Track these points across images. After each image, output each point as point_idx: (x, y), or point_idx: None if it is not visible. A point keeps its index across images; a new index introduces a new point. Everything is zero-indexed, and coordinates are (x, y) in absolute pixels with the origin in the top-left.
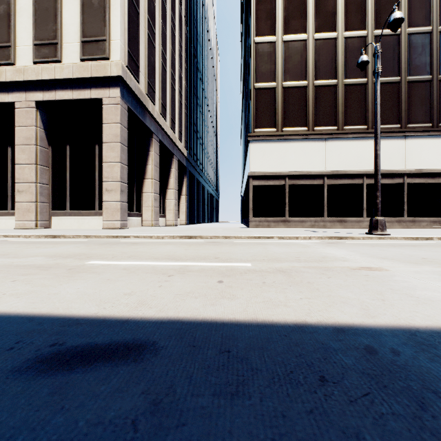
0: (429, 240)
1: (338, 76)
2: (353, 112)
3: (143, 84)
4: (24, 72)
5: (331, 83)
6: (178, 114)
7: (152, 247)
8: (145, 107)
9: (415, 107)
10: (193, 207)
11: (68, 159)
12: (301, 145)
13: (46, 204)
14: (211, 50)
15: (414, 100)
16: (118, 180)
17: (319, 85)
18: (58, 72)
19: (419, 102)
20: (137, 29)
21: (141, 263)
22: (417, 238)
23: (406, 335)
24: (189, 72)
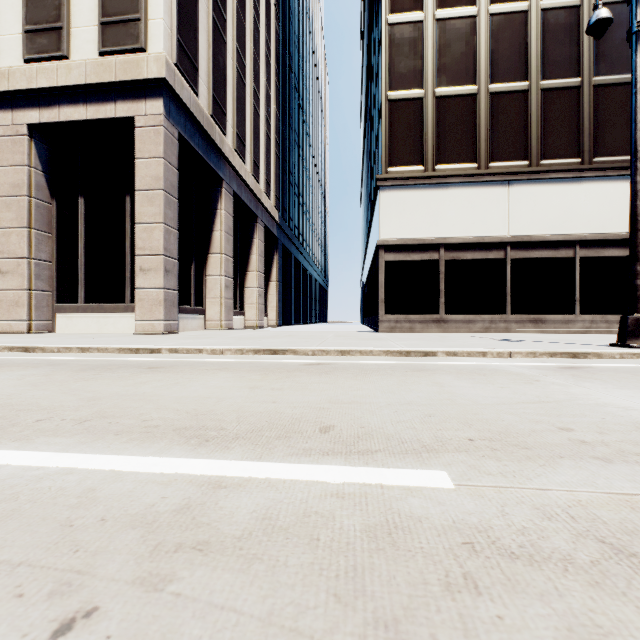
0: None
1: (531, 75)
2: (556, 136)
3: (206, 99)
4: (9, 76)
5: (519, 88)
6: (265, 154)
7: (182, 378)
8: (209, 137)
9: None
10: (289, 299)
11: (82, 220)
12: (467, 192)
13: (47, 293)
14: (317, 65)
15: None
16: (161, 252)
17: (497, 91)
18: (63, 74)
19: None
20: (194, 7)
21: (70, 463)
22: None
23: None
24: (282, 92)
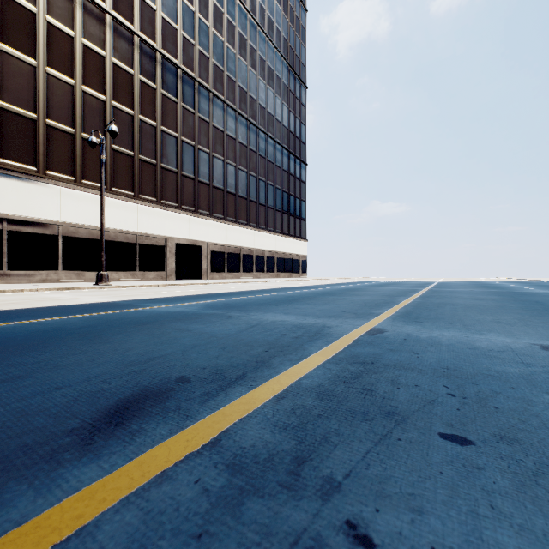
0: (134, 287)
1: (76, 126)
2: (92, 169)
3: None
4: None
5: (68, 131)
6: None
7: None
8: None
9: (145, 182)
10: None
11: None
12: (28, 186)
13: None
14: None
15: (145, 176)
16: None
17: (53, 126)
18: None
19: (148, 179)
20: None
21: None
22: (127, 286)
23: (62, 306)
24: None
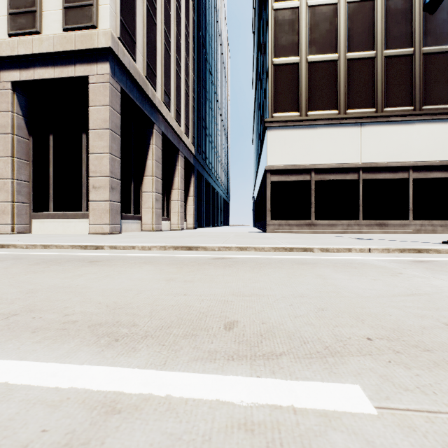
0: None
1: (377, 46)
2: (395, 90)
3: (141, 64)
4: None
5: (368, 55)
6: (185, 105)
7: (113, 271)
8: (144, 92)
9: None
10: (202, 209)
11: (51, 151)
12: (330, 131)
13: (26, 204)
14: (221, 44)
15: None
16: (108, 174)
17: (353, 58)
18: (37, 45)
19: None
20: None
21: None
22: None
23: None
24: (197, 62)
